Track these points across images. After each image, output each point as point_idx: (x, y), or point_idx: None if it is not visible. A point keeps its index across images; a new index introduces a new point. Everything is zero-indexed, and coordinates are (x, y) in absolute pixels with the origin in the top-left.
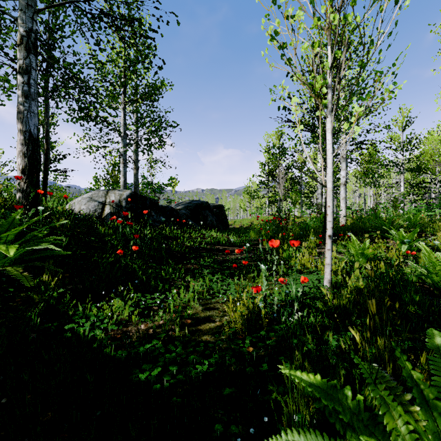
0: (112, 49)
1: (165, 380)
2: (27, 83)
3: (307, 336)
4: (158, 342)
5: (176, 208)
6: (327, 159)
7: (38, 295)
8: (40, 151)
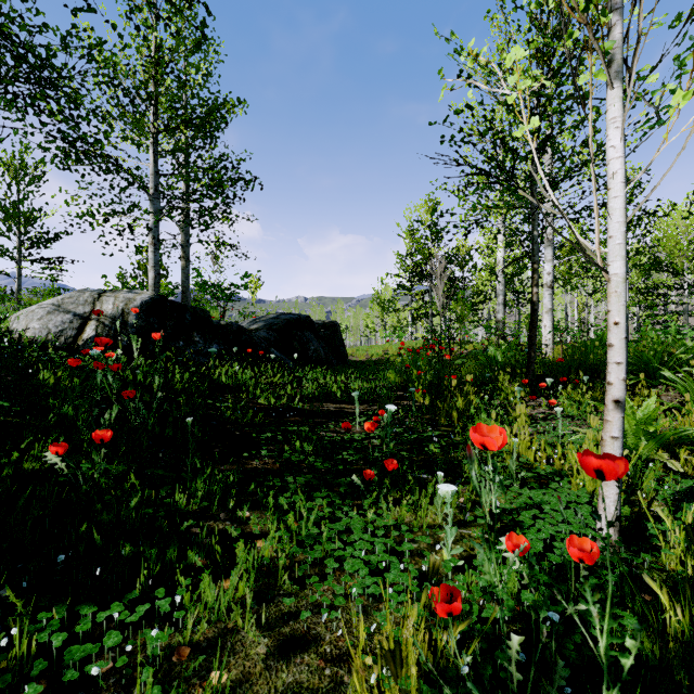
0: None
1: None
2: None
3: None
4: None
5: (249, 327)
6: (610, 199)
7: None
8: None
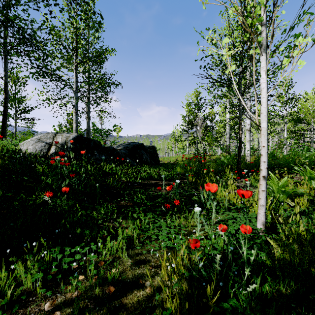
0: (55, 5)
1: None
2: None
3: None
4: None
5: (117, 148)
6: (261, 98)
7: None
8: None
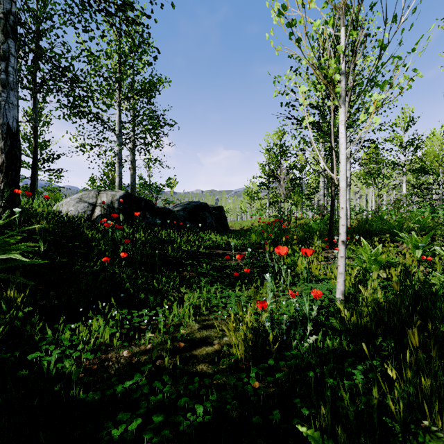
0: (102, 37)
1: (145, 439)
2: (4, 70)
3: (342, 394)
4: (142, 377)
5: (173, 209)
6: (340, 155)
7: (0, 314)
8: (20, 147)
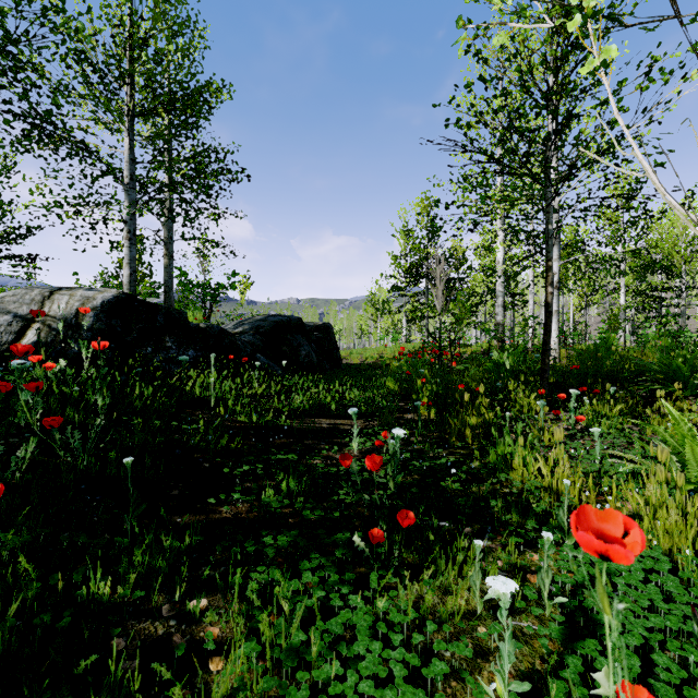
0: None
1: None
2: None
3: None
4: None
5: (234, 330)
6: None
7: None
8: None
